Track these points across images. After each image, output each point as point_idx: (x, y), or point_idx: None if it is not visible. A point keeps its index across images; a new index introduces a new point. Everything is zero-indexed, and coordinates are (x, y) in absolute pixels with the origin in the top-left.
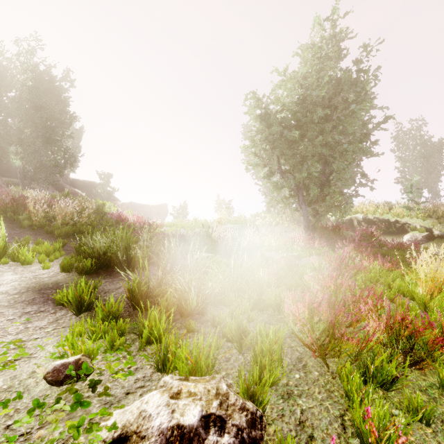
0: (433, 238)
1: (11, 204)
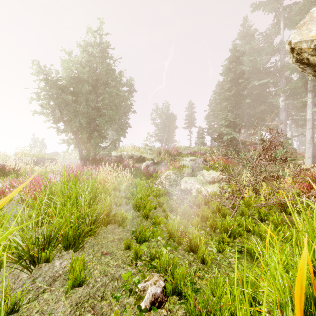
0: (154, 164)
1: None
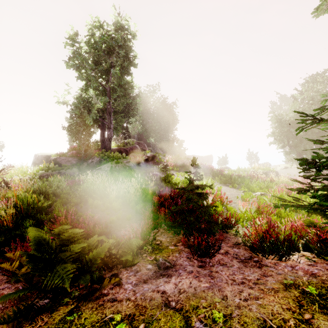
0: None
1: (183, 164)
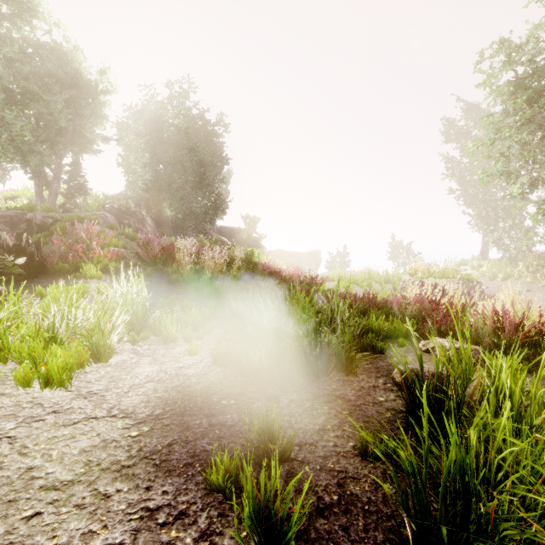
0: None
1: (161, 254)
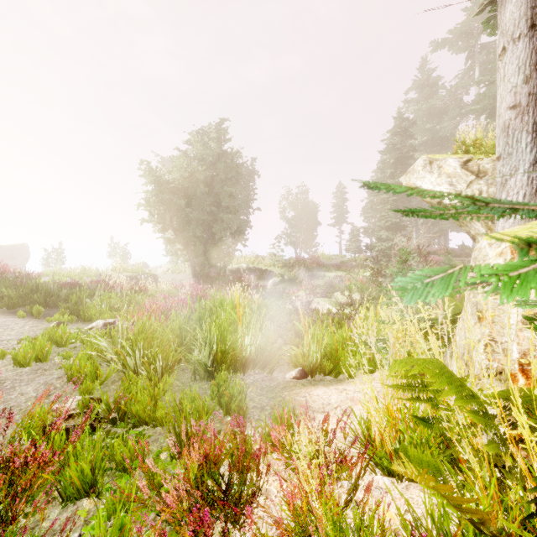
0: (285, 281)
1: None
